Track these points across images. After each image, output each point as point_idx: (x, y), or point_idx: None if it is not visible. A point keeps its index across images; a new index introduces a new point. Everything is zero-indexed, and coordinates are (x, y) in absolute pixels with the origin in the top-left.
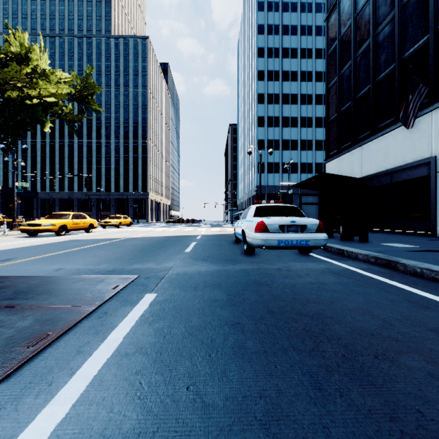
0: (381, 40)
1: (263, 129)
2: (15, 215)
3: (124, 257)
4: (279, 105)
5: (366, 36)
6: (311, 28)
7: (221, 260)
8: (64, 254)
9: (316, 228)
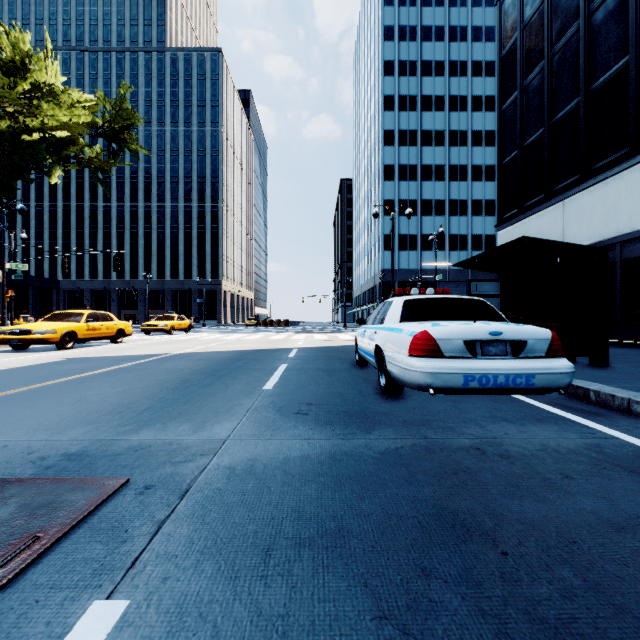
0: (601, 19)
1: (392, 185)
2: (5, 314)
3: (136, 404)
4: (417, 147)
5: (572, 17)
6: (466, 30)
7: (336, 414)
8: (25, 393)
9: (547, 348)
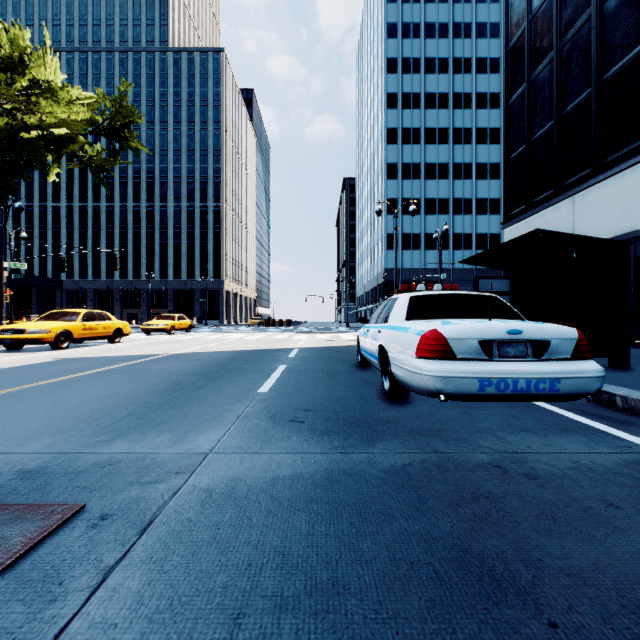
0: (614, 6)
1: (395, 183)
2: (3, 313)
3: (117, 410)
4: (420, 145)
5: (582, 6)
6: (470, 27)
7: (335, 423)
8: (1, 397)
9: (572, 349)
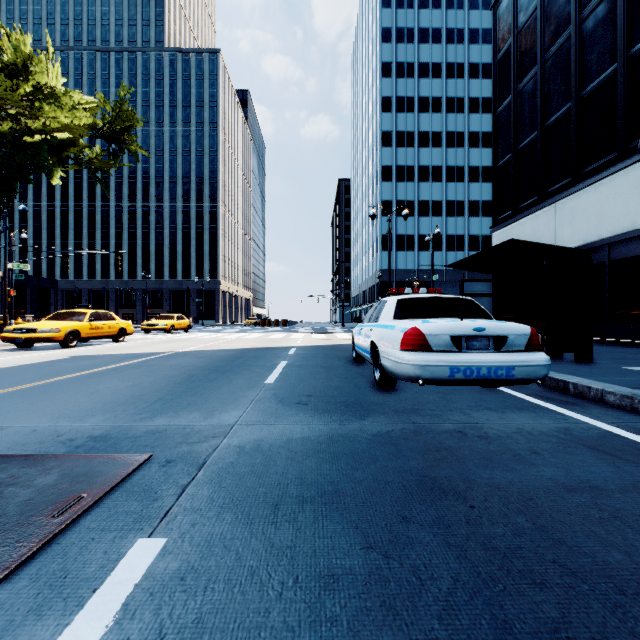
0: (591, 27)
1: (389, 185)
2: (7, 314)
3: (147, 396)
4: (414, 148)
5: (563, 25)
6: (463, 32)
7: (333, 404)
8: (40, 387)
9: (526, 343)
